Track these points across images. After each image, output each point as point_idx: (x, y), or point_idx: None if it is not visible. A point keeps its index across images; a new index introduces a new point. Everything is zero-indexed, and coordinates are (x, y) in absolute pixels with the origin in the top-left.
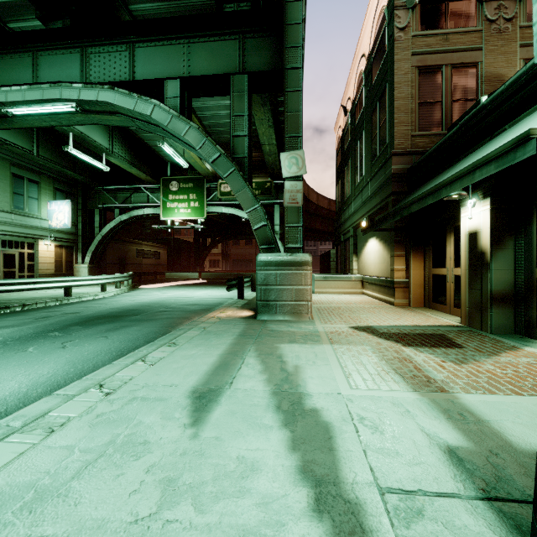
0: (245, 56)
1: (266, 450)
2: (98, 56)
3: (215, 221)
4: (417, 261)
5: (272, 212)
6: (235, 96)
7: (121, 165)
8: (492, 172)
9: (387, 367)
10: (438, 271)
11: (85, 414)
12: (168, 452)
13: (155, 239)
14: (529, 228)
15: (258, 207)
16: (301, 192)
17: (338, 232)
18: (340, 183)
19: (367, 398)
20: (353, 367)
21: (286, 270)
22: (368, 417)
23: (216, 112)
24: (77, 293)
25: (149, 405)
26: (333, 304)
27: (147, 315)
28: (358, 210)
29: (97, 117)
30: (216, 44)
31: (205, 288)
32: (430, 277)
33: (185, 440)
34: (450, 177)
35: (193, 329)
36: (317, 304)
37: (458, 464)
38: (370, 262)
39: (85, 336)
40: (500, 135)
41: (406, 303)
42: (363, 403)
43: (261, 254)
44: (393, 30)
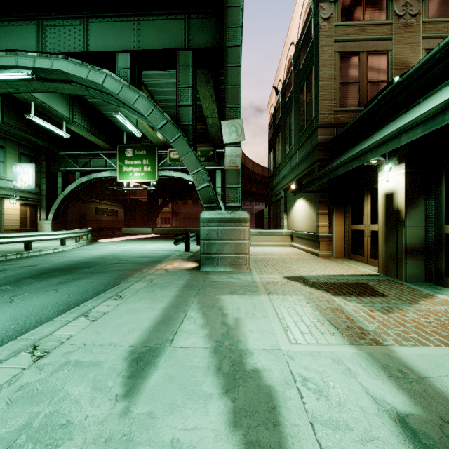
0: (190, 34)
1: (204, 428)
2: (54, 29)
3: (166, 184)
4: (338, 218)
5: (215, 177)
6: (181, 70)
7: (80, 133)
8: (419, 135)
9: (321, 318)
10: (357, 227)
11: (6, 385)
12: (91, 438)
13: (113, 199)
14: (438, 190)
15: (201, 170)
16: (240, 157)
17: (270, 194)
18: (272, 152)
19: (307, 354)
20: (290, 318)
21: (227, 226)
22: (311, 378)
23: (165, 88)
24: (38, 247)
25: (82, 371)
26: (267, 255)
27: (100, 268)
28: (288, 175)
29: (53, 86)
30: (164, 22)
31: (156, 241)
32: (349, 232)
33: (114, 419)
34: (377, 141)
35: (140, 281)
36: (254, 256)
37: (413, 438)
38: (298, 219)
39: (35, 290)
40: (415, 107)
41: (329, 254)
42: (304, 360)
43: (204, 212)
44: (318, 20)
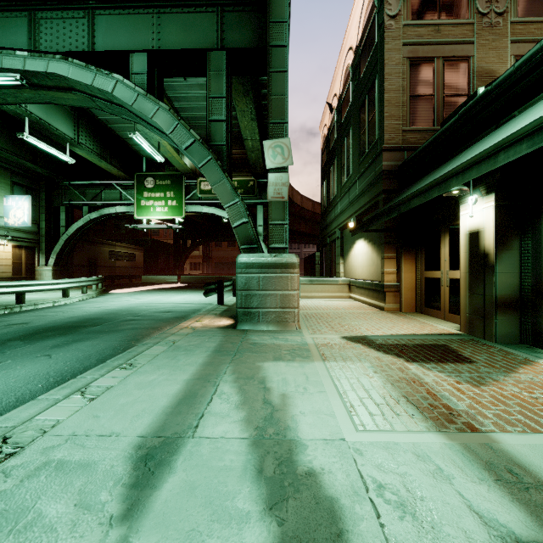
0: (224, 32)
1: None
2: (50, 22)
3: (195, 221)
4: (408, 263)
5: (255, 214)
6: (212, 76)
7: (88, 158)
8: (524, 152)
9: (395, 394)
10: (431, 274)
11: None
12: None
13: (131, 240)
14: (537, 227)
15: (238, 202)
16: (287, 185)
17: (323, 234)
18: (325, 183)
19: (381, 446)
20: (354, 394)
21: (270, 273)
22: (389, 484)
23: (194, 102)
24: (34, 299)
25: (66, 477)
26: (320, 309)
27: (109, 326)
28: (345, 210)
29: (50, 95)
30: (191, 16)
31: (183, 292)
32: (422, 280)
33: None
34: (464, 163)
35: (159, 343)
36: (304, 310)
37: None
38: (358, 264)
39: (21, 355)
40: (509, 122)
41: (397, 308)
42: (377, 456)
43: (241, 255)
44: (383, 18)
